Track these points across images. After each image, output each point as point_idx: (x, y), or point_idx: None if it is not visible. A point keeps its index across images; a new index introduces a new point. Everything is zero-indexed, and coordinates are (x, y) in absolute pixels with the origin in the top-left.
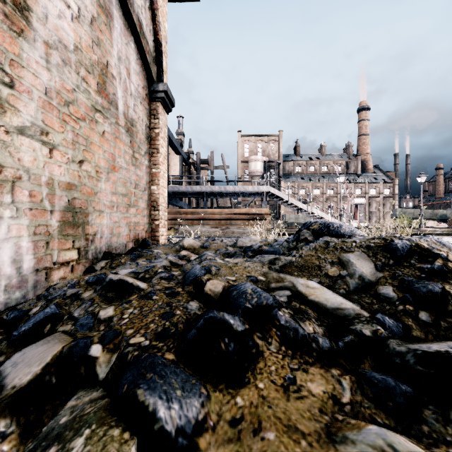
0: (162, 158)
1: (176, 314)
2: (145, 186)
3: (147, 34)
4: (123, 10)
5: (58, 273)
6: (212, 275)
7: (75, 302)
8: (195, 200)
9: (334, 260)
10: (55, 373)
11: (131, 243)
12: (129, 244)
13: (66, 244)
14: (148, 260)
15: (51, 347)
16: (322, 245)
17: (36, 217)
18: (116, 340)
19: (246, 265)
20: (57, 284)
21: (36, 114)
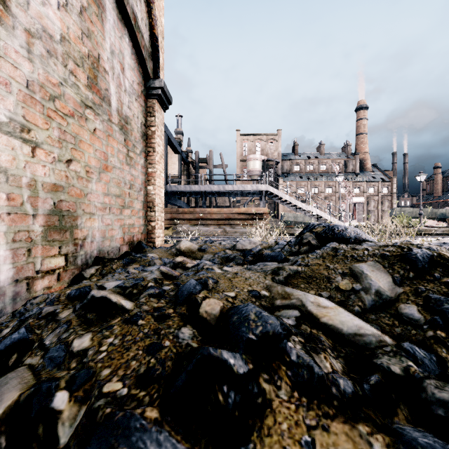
0: (159, 157)
1: (165, 346)
2: (141, 186)
3: (143, 28)
4: (116, 2)
5: (42, 283)
6: (209, 289)
7: (49, 324)
8: (194, 199)
9: (345, 271)
10: (6, 432)
11: (125, 246)
12: (123, 247)
13: (51, 251)
14: (141, 267)
15: (7, 392)
16: (330, 252)
17: (15, 223)
18: (88, 384)
19: (247, 275)
20: (35, 299)
21: (15, 108)
